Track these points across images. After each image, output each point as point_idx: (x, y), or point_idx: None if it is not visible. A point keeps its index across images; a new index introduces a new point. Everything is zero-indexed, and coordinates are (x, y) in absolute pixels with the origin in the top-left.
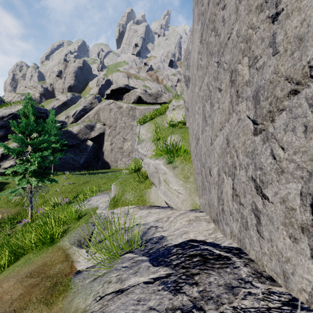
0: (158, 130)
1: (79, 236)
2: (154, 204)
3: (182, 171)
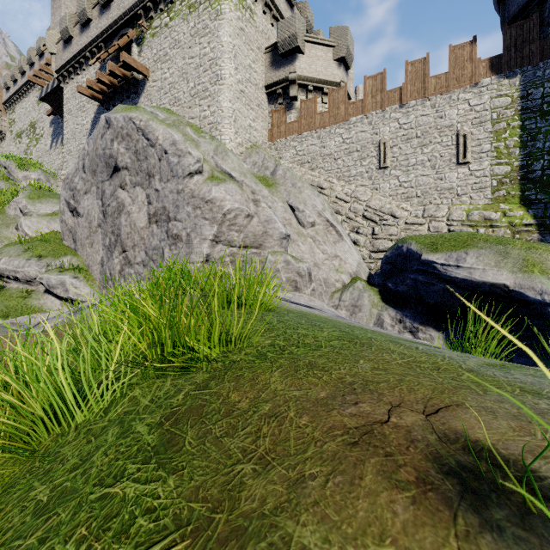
0: (5, 238)
1: (4, 332)
2: (54, 309)
3: (87, 281)
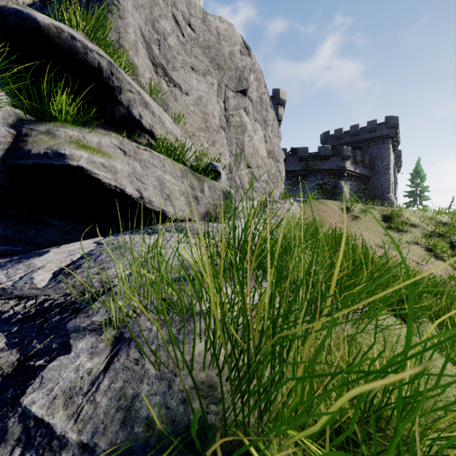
0: None
1: None
2: None
3: None
